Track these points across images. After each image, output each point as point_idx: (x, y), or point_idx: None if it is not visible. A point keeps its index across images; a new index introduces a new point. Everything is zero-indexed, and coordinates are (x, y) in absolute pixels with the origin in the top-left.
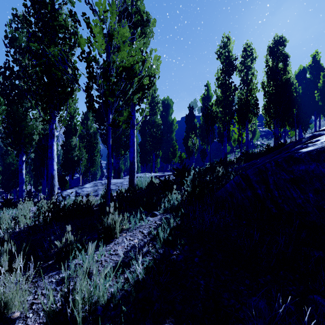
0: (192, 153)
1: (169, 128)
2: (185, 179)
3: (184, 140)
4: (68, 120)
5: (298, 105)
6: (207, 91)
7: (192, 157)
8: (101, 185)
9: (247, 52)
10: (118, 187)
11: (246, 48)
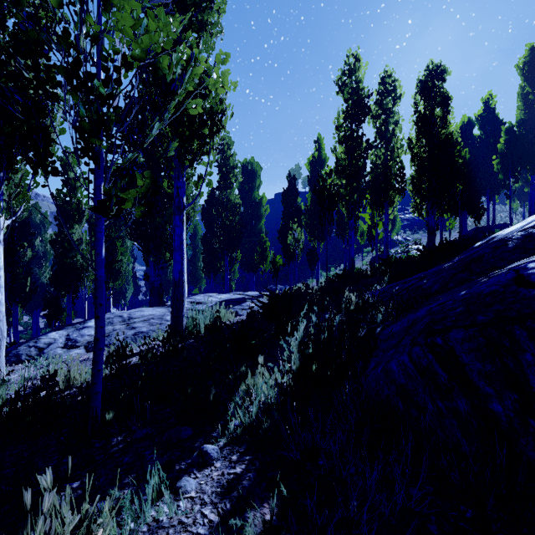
0: (293, 255)
1: (254, 212)
2: (287, 338)
3: (279, 234)
4: (65, 193)
5: (464, 179)
6: (318, 151)
7: (293, 262)
8: (120, 322)
9: (386, 85)
10: (152, 327)
11: (385, 79)
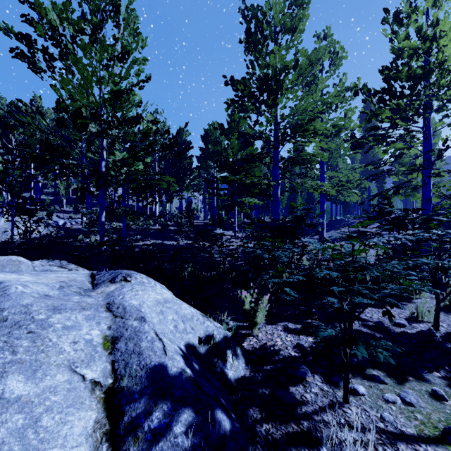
0: None
1: None
2: None
3: None
4: None
5: None
6: None
7: None
8: None
9: None
10: None
11: None
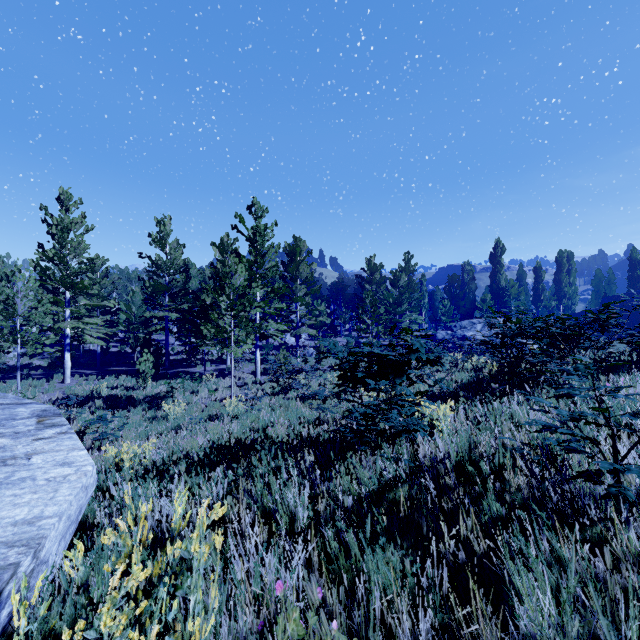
0: None
1: None
2: None
3: None
4: None
5: None
6: None
7: None
8: None
9: None
10: None
11: None
